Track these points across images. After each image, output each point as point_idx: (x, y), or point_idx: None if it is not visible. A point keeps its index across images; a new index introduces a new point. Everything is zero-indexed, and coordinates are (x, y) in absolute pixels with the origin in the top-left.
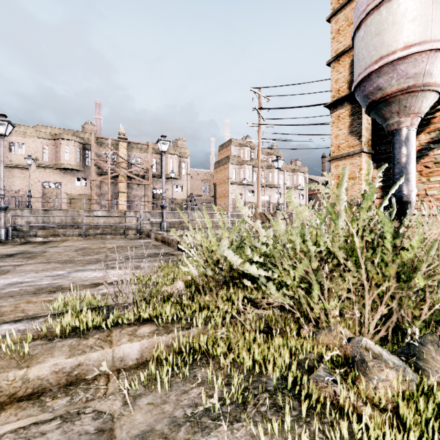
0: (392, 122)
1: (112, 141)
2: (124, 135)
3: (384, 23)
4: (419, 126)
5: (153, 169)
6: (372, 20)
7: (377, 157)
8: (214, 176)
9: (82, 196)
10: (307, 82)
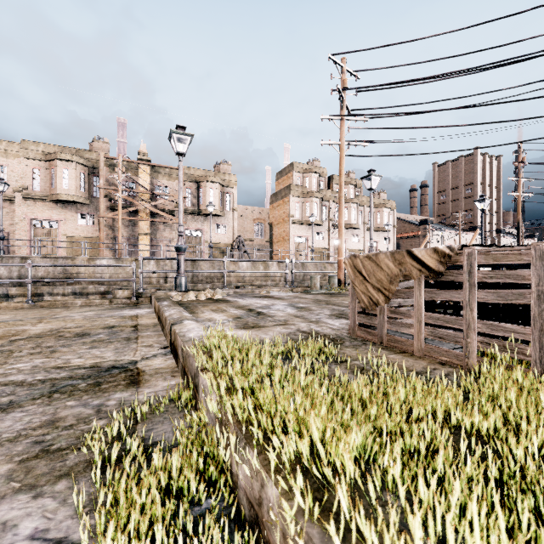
0: None
1: (129, 164)
2: (146, 156)
3: None
4: None
5: (187, 202)
6: None
7: None
8: (270, 213)
9: (87, 239)
10: (427, 37)
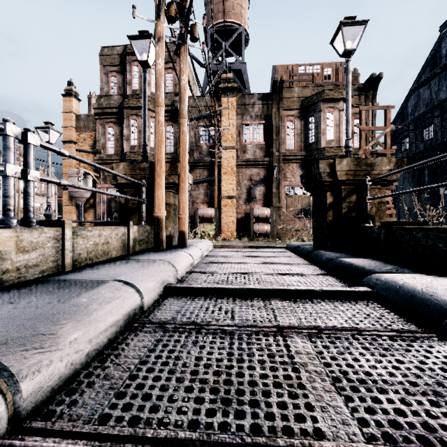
0: (78, 202)
1: None
2: None
3: (74, 181)
4: (87, 202)
5: None
6: (72, 178)
7: (78, 207)
8: None
9: None
10: None
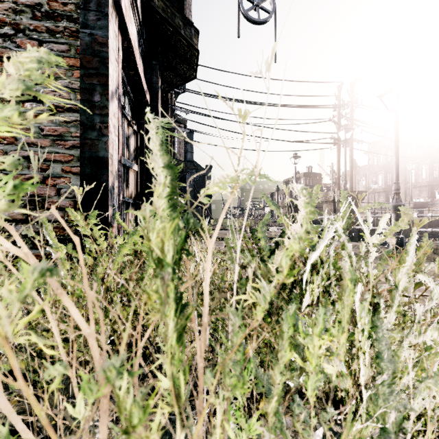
0: None
1: None
2: None
3: None
4: None
5: None
6: None
7: None
8: None
9: None
10: None
